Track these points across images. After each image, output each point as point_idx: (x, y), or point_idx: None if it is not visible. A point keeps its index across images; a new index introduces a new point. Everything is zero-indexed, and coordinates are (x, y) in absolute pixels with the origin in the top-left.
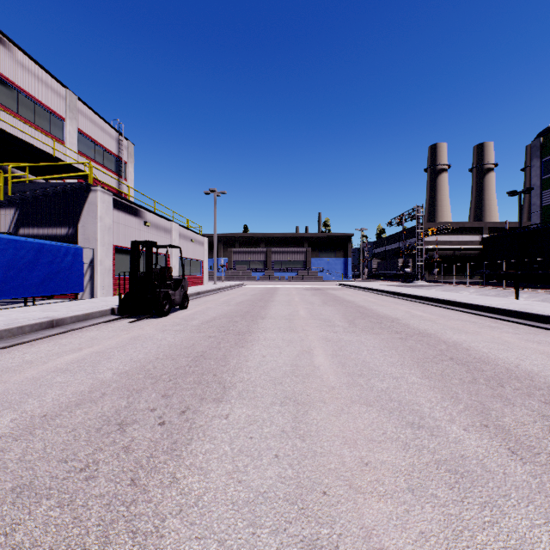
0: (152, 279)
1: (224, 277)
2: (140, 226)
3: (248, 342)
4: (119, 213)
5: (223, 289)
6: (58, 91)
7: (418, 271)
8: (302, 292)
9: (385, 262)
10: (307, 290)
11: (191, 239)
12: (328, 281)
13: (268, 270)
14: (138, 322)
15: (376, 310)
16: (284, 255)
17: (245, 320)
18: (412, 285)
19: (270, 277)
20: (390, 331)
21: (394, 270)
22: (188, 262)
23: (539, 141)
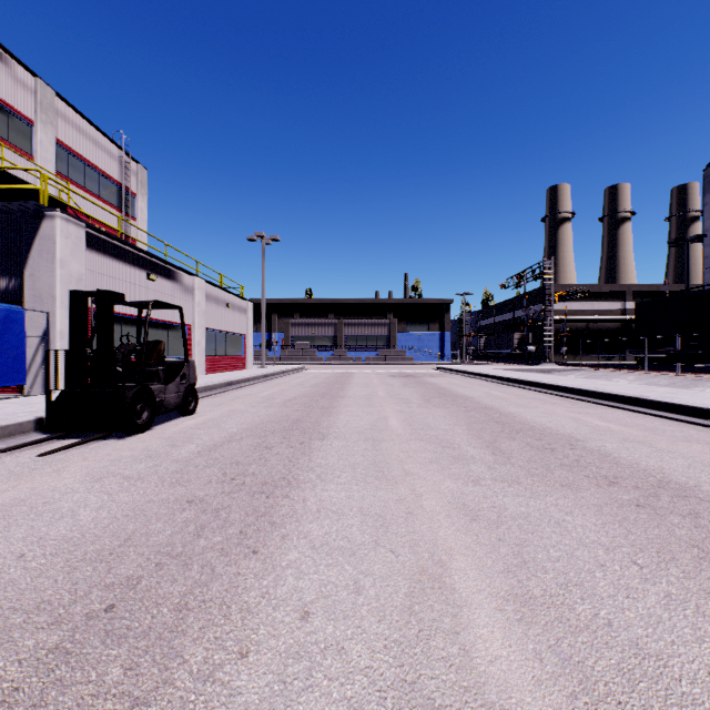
0: (112, 364)
1: (279, 357)
2: (139, 280)
3: (275, 526)
4: (101, 257)
5: (271, 375)
6: (22, 80)
7: (545, 350)
8: (388, 381)
9: (495, 338)
10: (394, 376)
11: (226, 303)
12: (420, 363)
13: (339, 348)
14: (72, 450)
15: (521, 416)
16: (360, 328)
17: (288, 442)
18: (539, 370)
19: (341, 357)
20: (592, 476)
21: (507, 348)
22: (222, 337)
23: None
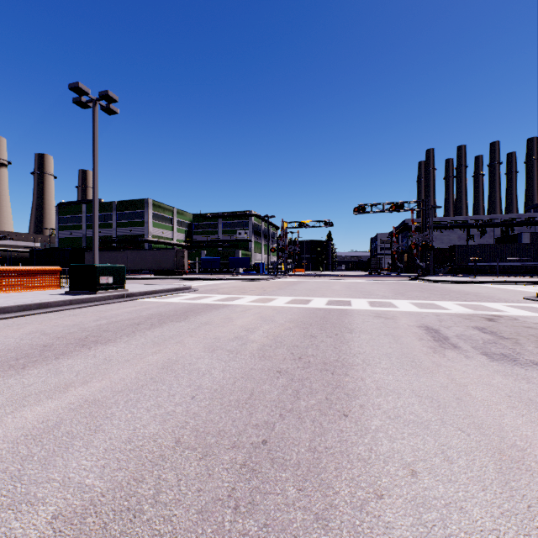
0: None
1: None
2: None
3: None
4: None
5: None
6: None
7: None
8: None
9: None
10: None
11: None
12: None
13: None
14: None
15: None
16: None
17: None
18: None
19: None
20: None
21: None
22: None
23: (58, 208)
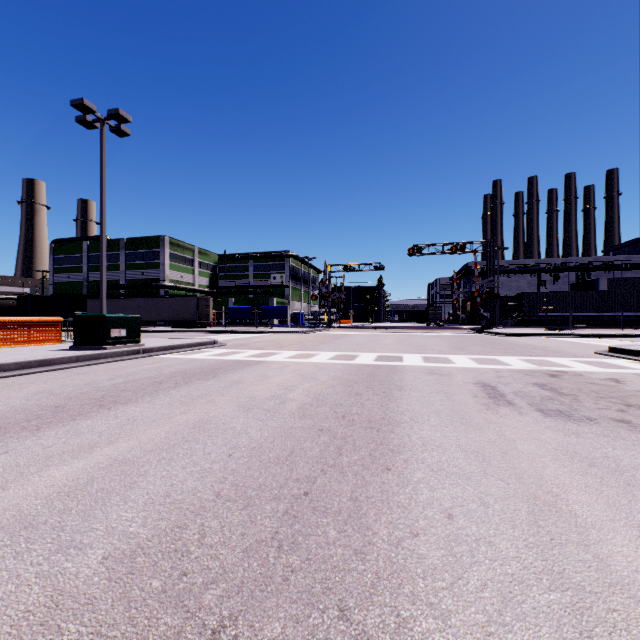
0: None
1: None
2: None
3: None
4: None
5: None
6: None
7: None
8: None
9: None
10: None
11: None
12: None
13: None
14: None
15: None
16: None
17: None
18: None
19: None
20: None
21: None
22: None
23: (53, 246)
